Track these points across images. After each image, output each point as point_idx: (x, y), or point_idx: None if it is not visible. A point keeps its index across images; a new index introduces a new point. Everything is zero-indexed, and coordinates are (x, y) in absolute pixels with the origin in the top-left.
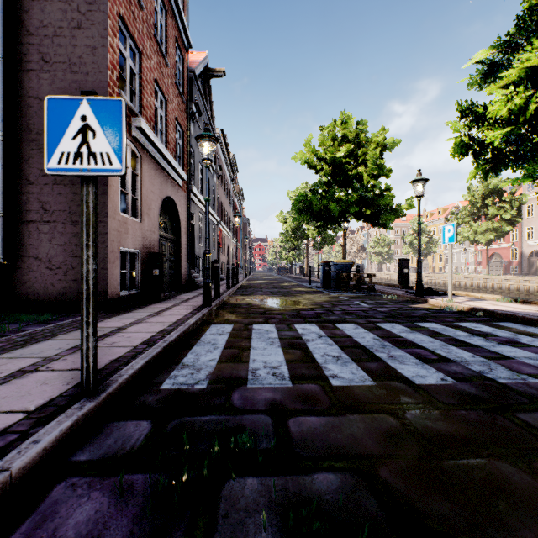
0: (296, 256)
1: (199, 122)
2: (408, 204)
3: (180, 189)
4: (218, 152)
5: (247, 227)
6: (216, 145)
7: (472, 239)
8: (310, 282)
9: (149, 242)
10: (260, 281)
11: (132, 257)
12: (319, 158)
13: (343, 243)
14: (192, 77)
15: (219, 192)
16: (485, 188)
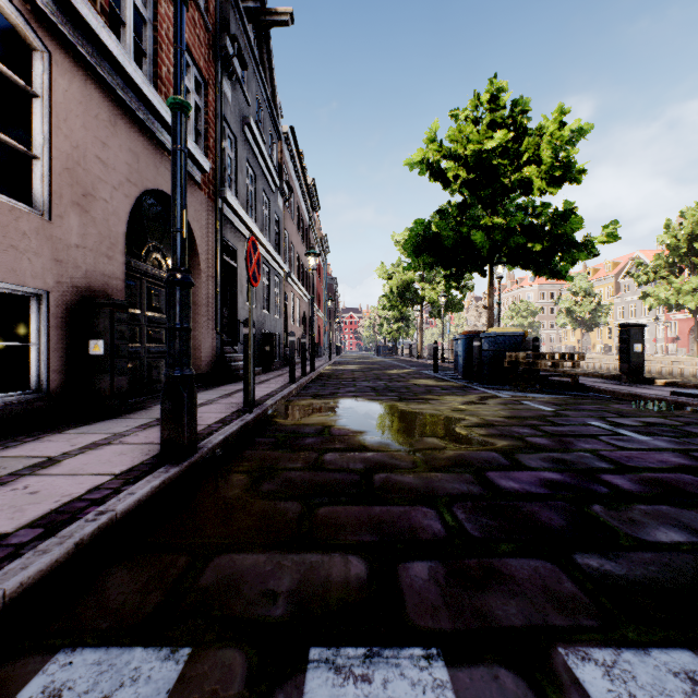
0: (403, 330)
1: (247, 92)
2: (608, 234)
3: (197, 190)
4: (287, 165)
5: (334, 290)
6: (283, 151)
7: (674, 302)
8: (436, 369)
9: (85, 276)
10: (351, 365)
11: (26, 309)
12: (454, 155)
13: (488, 303)
14: (229, 1)
15: (289, 227)
16: (694, 225)
